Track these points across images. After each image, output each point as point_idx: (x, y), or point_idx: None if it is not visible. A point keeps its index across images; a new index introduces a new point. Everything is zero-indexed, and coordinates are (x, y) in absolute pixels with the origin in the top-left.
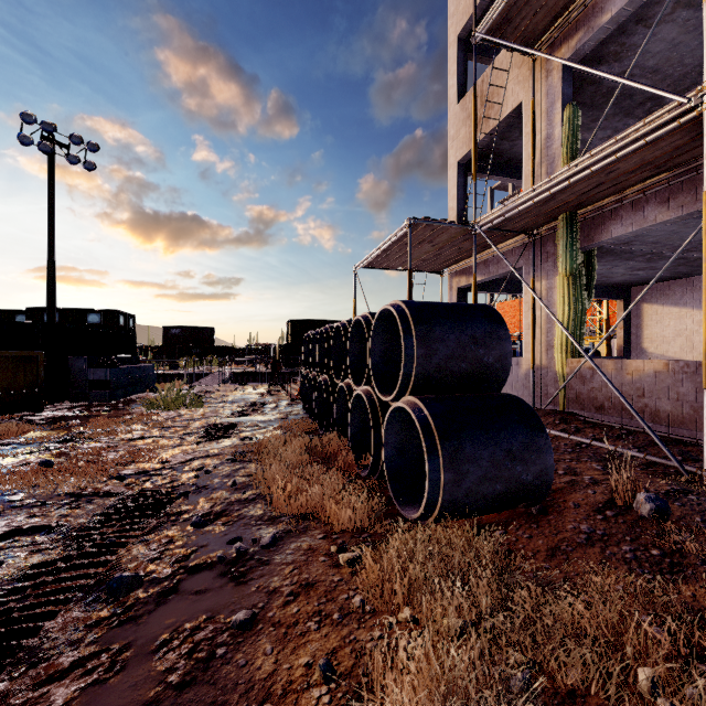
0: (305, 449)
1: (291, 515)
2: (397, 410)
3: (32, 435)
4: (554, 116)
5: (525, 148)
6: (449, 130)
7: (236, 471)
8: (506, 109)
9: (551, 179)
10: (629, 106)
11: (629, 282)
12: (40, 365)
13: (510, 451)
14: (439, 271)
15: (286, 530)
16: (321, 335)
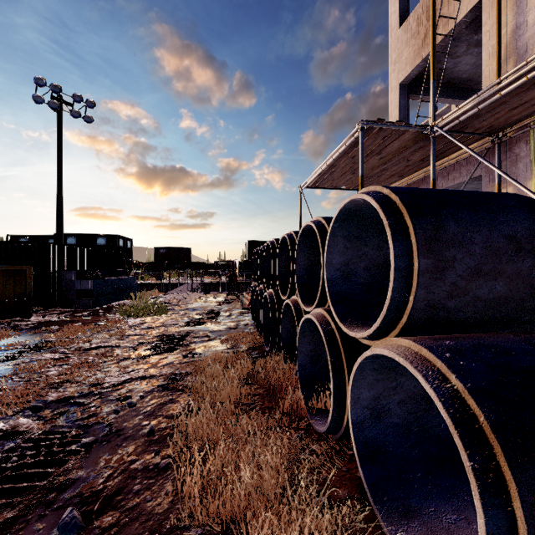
0: (246, 374)
1: (207, 524)
2: (375, 356)
3: (8, 341)
4: (526, 1)
5: (484, 48)
6: (390, 55)
7: (162, 407)
8: (459, 14)
9: None
10: None
11: None
12: (28, 277)
13: None
14: None
15: None
16: (268, 249)
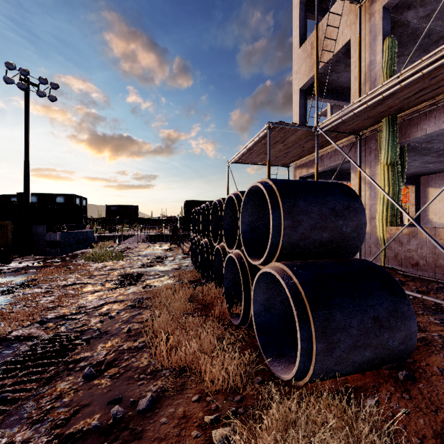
0: (189, 296)
1: (171, 368)
2: (265, 274)
3: None
4: (376, 46)
5: (352, 73)
6: (293, 67)
7: (133, 317)
8: (337, 47)
9: (383, 85)
10: (426, 44)
11: (419, 173)
12: (8, 231)
13: (377, 318)
14: (287, 165)
15: (164, 387)
16: (203, 210)
